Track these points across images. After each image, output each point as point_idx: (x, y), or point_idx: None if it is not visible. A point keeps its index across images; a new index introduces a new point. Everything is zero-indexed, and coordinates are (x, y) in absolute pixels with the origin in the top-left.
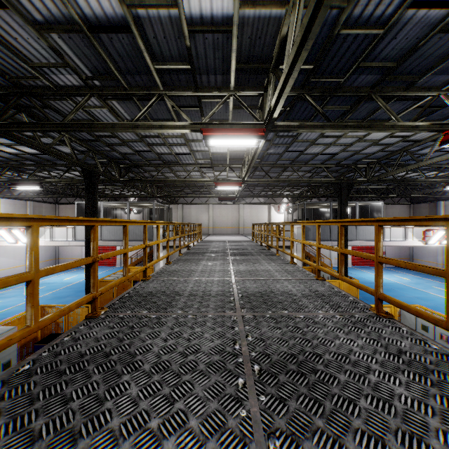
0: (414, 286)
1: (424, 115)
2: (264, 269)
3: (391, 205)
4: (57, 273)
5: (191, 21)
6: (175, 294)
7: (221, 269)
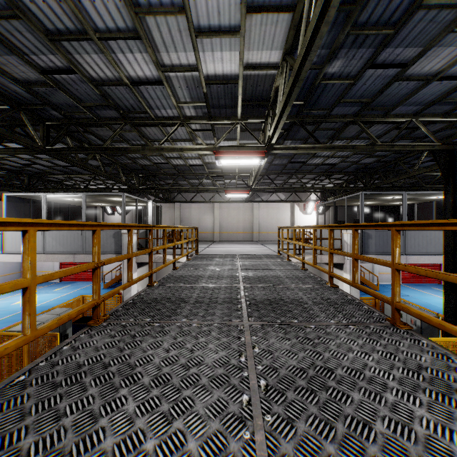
0: None
1: None
2: None
3: None
4: (13, 293)
5: None
6: None
7: None
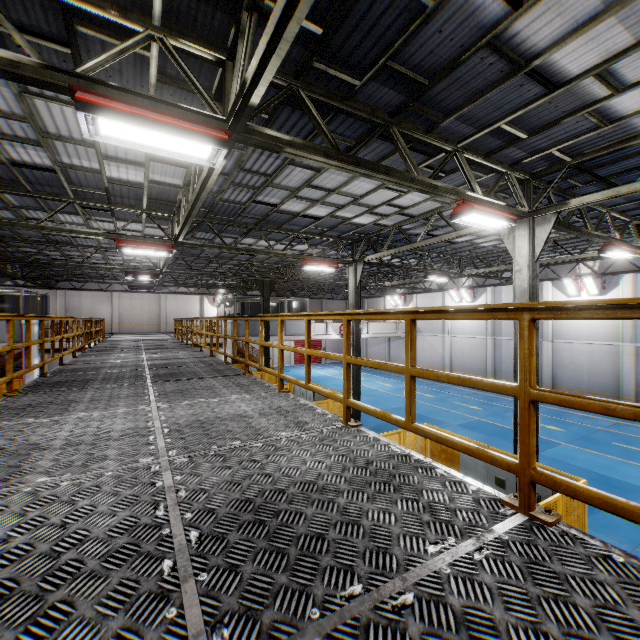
0: (338, 377)
1: (302, 241)
2: (174, 355)
3: (330, 300)
4: None
5: (111, 178)
6: (98, 367)
7: (134, 357)
